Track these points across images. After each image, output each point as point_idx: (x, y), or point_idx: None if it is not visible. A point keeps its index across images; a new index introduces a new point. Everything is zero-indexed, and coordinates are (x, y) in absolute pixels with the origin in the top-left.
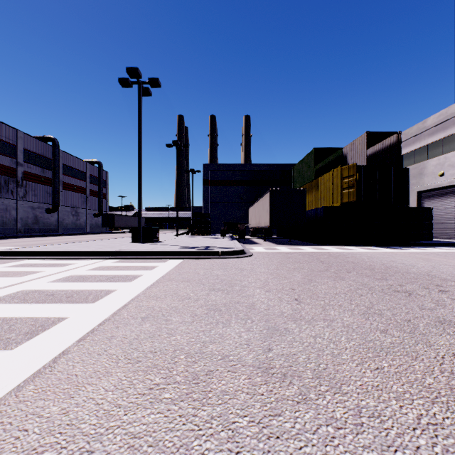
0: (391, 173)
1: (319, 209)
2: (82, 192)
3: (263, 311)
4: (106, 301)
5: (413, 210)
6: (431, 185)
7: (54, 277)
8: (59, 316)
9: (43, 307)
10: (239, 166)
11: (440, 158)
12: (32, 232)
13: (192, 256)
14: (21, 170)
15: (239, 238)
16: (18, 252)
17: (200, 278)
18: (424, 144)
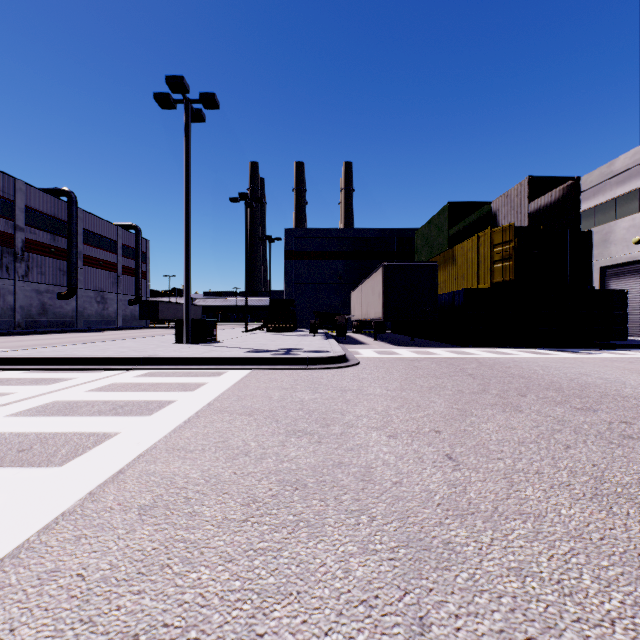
0: (566, 239)
1: (457, 292)
2: (111, 269)
3: (390, 489)
4: (89, 460)
5: (599, 293)
6: (622, 258)
7: (23, 405)
8: None
9: None
10: (337, 231)
11: (635, 217)
12: (37, 326)
13: (264, 365)
14: (21, 237)
15: (337, 336)
16: None
17: (273, 407)
18: (611, 197)
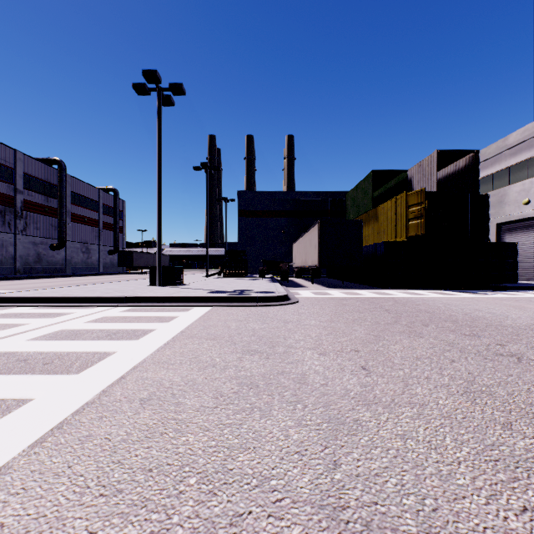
0: (467, 201)
1: (379, 244)
2: (94, 225)
3: (319, 388)
4: (97, 370)
5: (494, 245)
6: (514, 216)
7: (38, 333)
8: (20, 397)
9: (4, 381)
10: (281, 193)
11: (525, 182)
12: (33, 272)
13: (222, 303)
14: (20, 198)
15: (281, 280)
16: (3, 298)
17: (231, 334)
18: (505, 166)
